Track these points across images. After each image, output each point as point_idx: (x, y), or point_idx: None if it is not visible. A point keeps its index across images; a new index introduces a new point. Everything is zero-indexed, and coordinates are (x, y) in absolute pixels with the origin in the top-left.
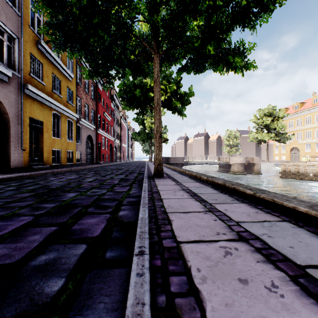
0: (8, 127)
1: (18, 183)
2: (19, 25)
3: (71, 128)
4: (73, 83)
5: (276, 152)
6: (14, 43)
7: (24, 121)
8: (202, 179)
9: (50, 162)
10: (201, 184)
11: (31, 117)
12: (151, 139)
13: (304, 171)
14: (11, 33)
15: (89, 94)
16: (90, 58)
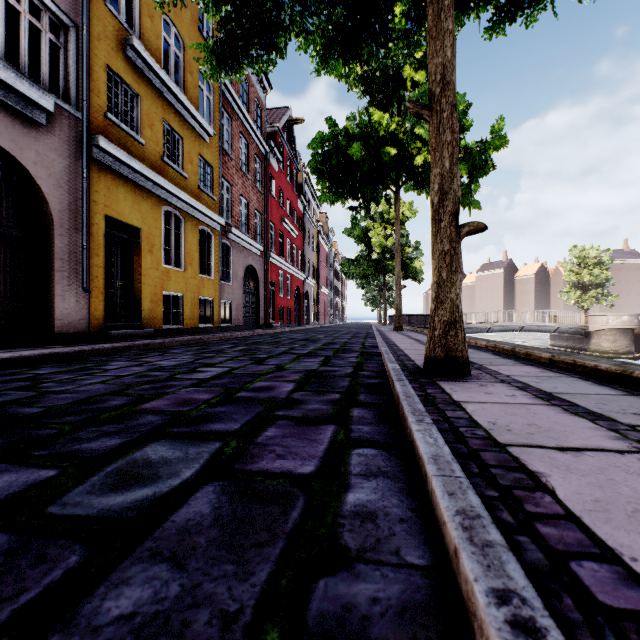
0: (51, 236)
1: None
2: None
3: (210, 249)
4: (213, 148)
5: None
6: (66, 40)
7: (90, 224)
8: None
9: (158, 322)
10: None
11: (110, 215)
12: (384, 273)
13: None
14: (58, 13)
15: (249, 177)
16: None
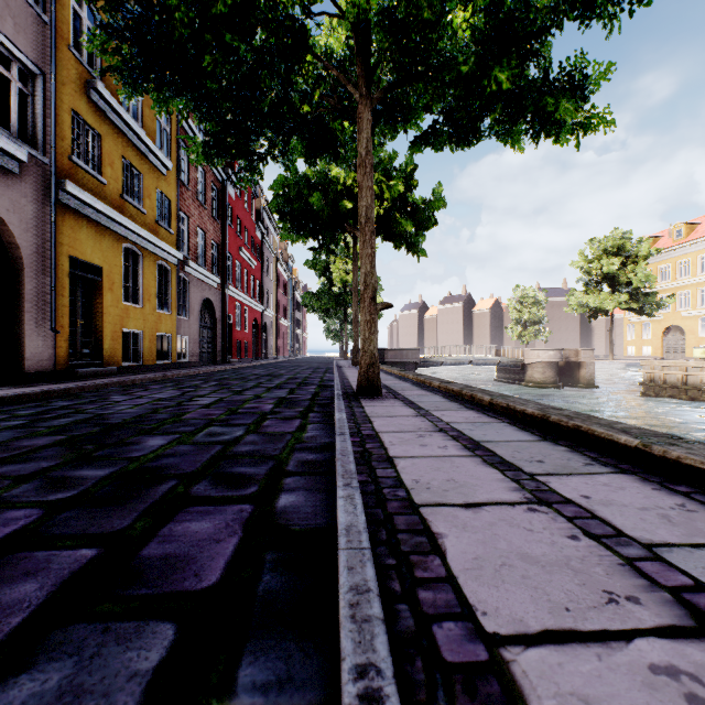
0: (20, 279)
1: (36, 408)
2: (45, 43)
3: (167, 284)
4: (170, 180)
5: (629, 338)
6: (33, 87)
7: (56, 265)
8: (478, 400)
9: (118, 360)
10: (481, 415)
11: (74, 255)
12: (345, 308)
13: (699, 380)
14: (27, 62)
15: (206, 207)
16: (205, 111)
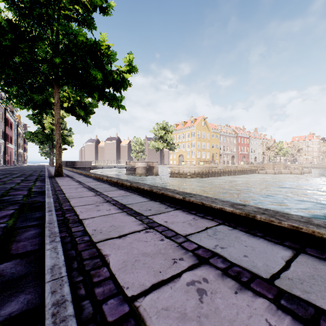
0: None
1: None
2: None
3: None
4: None
5: (170, 158)
6: None
7: None
8: (92, 176)
9: None
10: (88, 178)
11: None
12: (52, 141)
13: (182, 171)
14: None
15: None
16: None
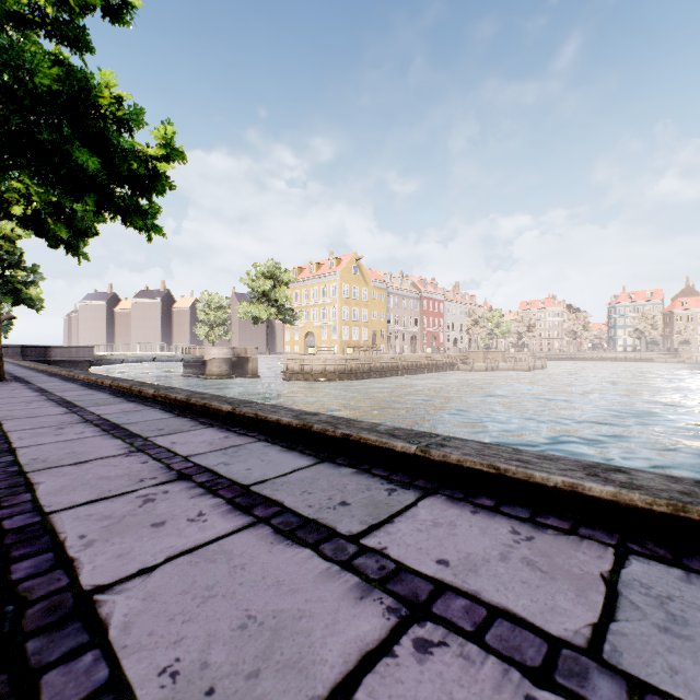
0: None
1: None
2: None
3: None
4: None
5: (288, 339)
6: None
7: None
8: (80, 378)
9: None
10: (69, 383)
11: None
12: None
13: (309, 368)
14: None
15: None
16: None
